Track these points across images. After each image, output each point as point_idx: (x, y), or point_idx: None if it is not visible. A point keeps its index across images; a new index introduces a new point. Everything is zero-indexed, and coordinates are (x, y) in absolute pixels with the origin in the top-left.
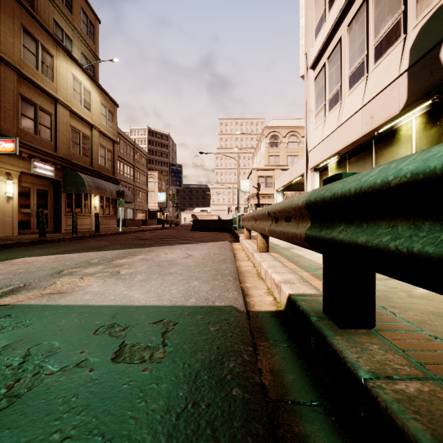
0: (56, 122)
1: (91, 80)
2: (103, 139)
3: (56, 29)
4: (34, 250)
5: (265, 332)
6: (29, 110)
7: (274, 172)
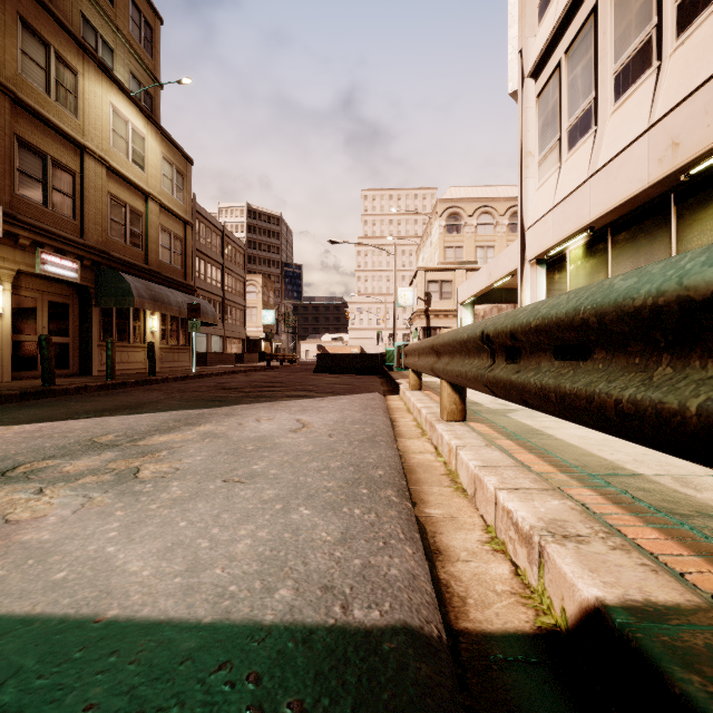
0: (82, 186)
1: (146, 118)
2: (167, 218)
3: (85, 29)
4: (13, 411)
5: None
6: (33, 164)
7: (454, 274)
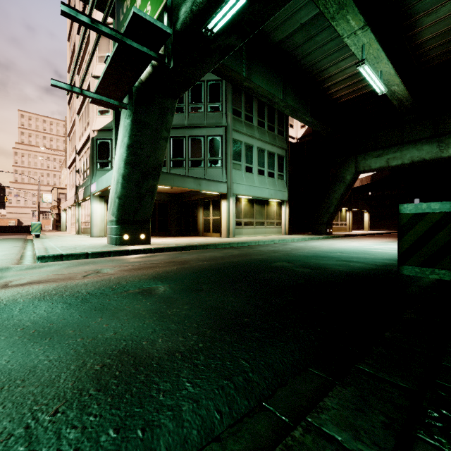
0: None
1: None
2: None
3: None
4: None
5: (29, 239)
6: None
7: None
